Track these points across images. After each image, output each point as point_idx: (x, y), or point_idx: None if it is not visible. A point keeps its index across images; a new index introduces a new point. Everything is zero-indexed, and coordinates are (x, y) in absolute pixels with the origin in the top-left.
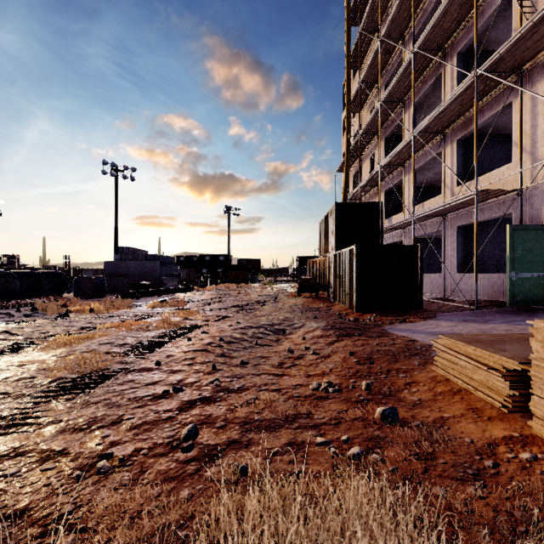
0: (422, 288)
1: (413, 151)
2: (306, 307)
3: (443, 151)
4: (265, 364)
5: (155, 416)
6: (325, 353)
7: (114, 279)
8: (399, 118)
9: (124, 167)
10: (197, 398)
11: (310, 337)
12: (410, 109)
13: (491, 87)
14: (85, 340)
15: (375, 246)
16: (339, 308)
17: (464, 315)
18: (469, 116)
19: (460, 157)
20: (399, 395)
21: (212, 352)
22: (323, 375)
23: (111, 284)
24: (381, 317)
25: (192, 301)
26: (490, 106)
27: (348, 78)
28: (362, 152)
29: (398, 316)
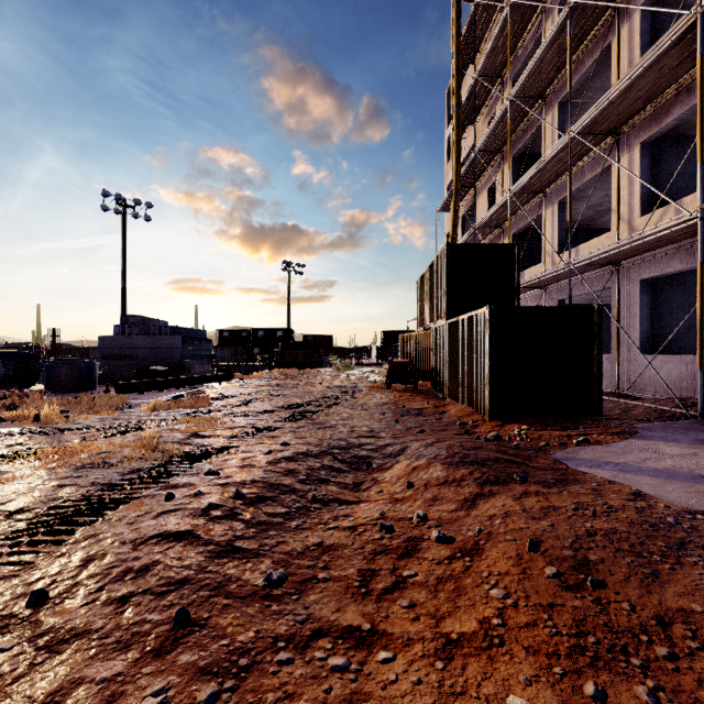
0: (600, 379)
1: (569, 162)
2: (401, 407)
3: (613, 164)
4: (328, 578)
5: None
6: (467, 535)
7: (113, 362)
8: (537, 124)
9: (135, 200)
10: None
11: (422, 481)
12: (556, 107)
13: None
14: None
15: (521, 309)
16: (457, 411)
17: (690, 430)
18: (666, 100)
19: (645, 171)
20: None
21: (203, 540)
22: (489, 647)
23: (109, 370)
24: (538, 431)
25: (223, 397)
26: None
27: (458, 72)
28: (477, 181)
29: (565, 429)
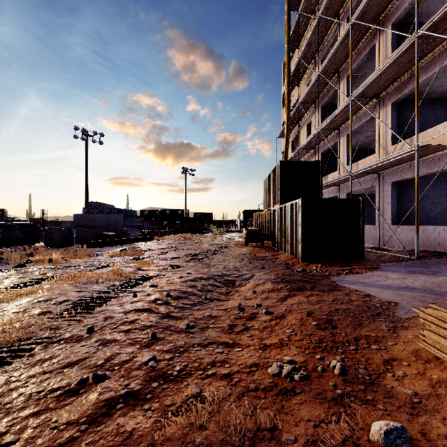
0: (363, 239)
1: (350, 114)
2: (253, 255)
3: (377, 114)
4: (214, 327)
5: (51, 436)
6: (279, 311)
7: (82, 230)
8: (335, 88)
9: (93, 132)
10: (121, 393)
11: (261, 290)
12: (345, 79)
13: (429, 49)
14: (26, 296)
15: (319, 200)
16: (284, 257)
17: (408, 266)
18: (404, 80)
19: (394, 119)
20: (383, 383)
21: (156, 312)
22: (281, 346)
23: (80, 234)
24: (326, 267)
25: (150, 250)
26: (426, 69)
27: (289, 55)
28: (300, 120)
29: (342, 266)
